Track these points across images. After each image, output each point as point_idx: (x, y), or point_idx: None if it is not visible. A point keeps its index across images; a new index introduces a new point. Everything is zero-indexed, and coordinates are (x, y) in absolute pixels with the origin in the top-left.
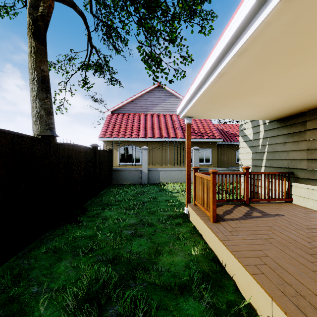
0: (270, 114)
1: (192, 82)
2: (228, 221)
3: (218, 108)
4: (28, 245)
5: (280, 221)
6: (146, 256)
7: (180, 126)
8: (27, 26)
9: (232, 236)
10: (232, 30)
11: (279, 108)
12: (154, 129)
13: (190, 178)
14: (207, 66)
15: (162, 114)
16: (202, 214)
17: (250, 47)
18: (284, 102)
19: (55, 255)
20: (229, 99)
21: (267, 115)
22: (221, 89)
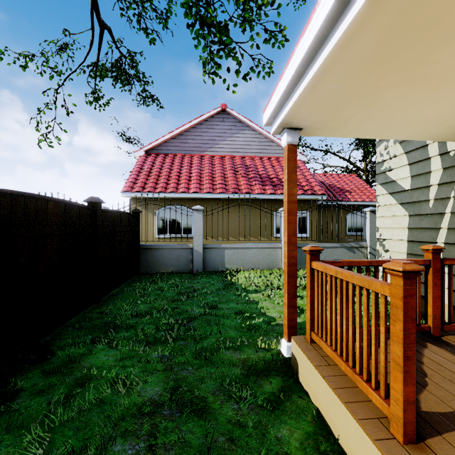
0: None
1: None
2: (450, 435)
3: (380, 89)
4: None
5: None
6: None
7: (257, 174)
8: None
9: None
10: None
11: None
12: (215, 179)
13: (295, 273)
14: None
15: (229, 156)
16: (348, 389)
17: None
18: None
19: None
20: (442, 38)
21: None
22: None
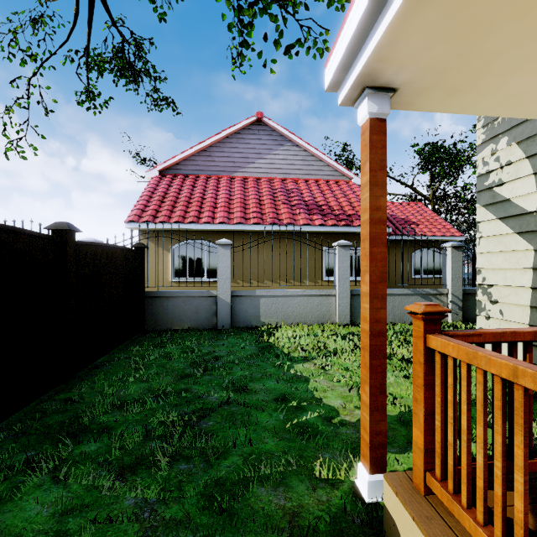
0: None
1: None
2: None
3: None
4: None
5: None
6: None
7: (302, 200)
8: None
9: None
10: None
11: None
12: (248, 206)
13: (383, 349)
14: None
15: (266, 178)
16: None
17: None
18: None
19: None
20: None
21: None
22: None
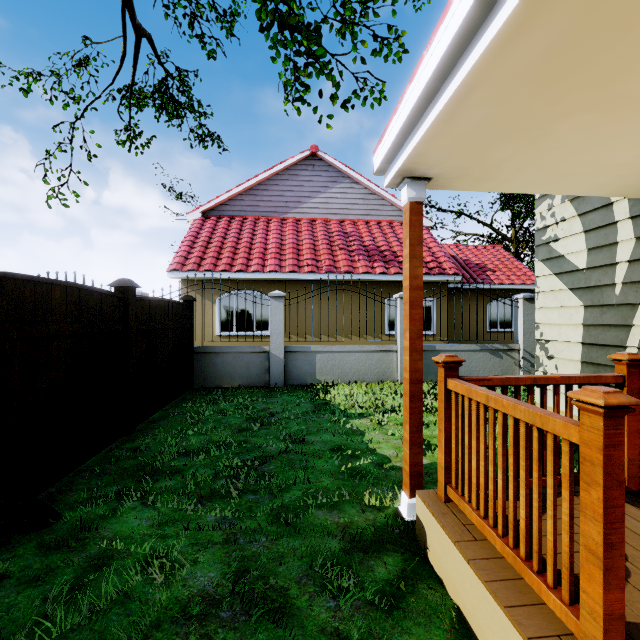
0: None
1: None
2: None
3: (554, 117)
4: None
5: None
6: None
7: (361, 245)
8: None
9: None
10: None
11: None
12: (301, 252)
13: (421, 394)
14: None
15: (321, 220)
16: (508, 583)
17: None
18: None
19: None
20: None
21: None
22: None
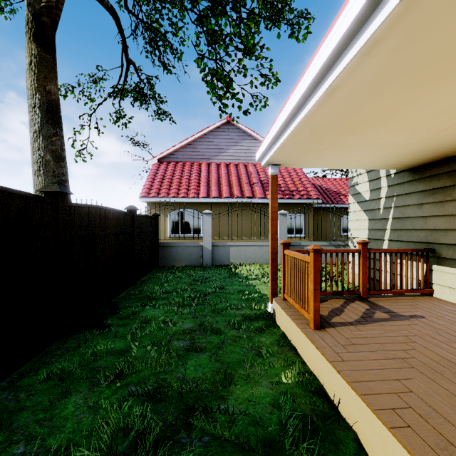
0: (399, 159)
1: (282, 108)
2: (338, 327)
3: (320, 149)
4: (20, 367)
5: (419, 326)
6: (208, 387)
7: (259, 180)
8: (26, 23)
9: (348, 354)
10: (355, 8)
11: (414, 150)
12: (221, 185)
13: (276, 258)
14: (307, 77)
15: (233, 163)
16: (297, 315)
17: (387, 37)
18: (425, 140)
19: (62, 385)
20: (339, 135)
21: (395, 161)
22: (328, 118)
